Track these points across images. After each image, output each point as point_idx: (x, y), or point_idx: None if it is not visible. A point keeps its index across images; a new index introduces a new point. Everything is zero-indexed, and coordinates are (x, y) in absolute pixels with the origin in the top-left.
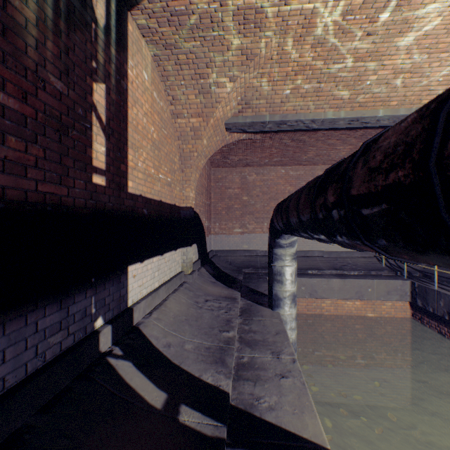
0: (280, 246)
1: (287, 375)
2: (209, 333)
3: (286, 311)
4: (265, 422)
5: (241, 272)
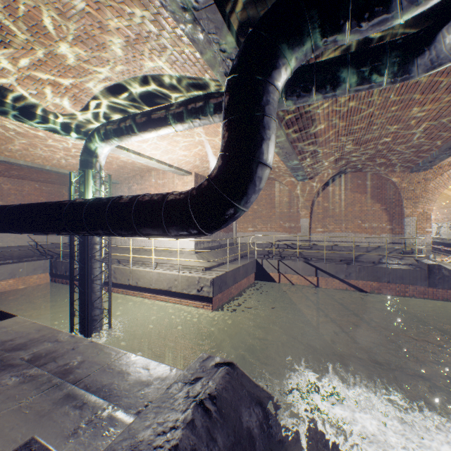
0: None
1: None
2: None
3: None
4: None
5: None
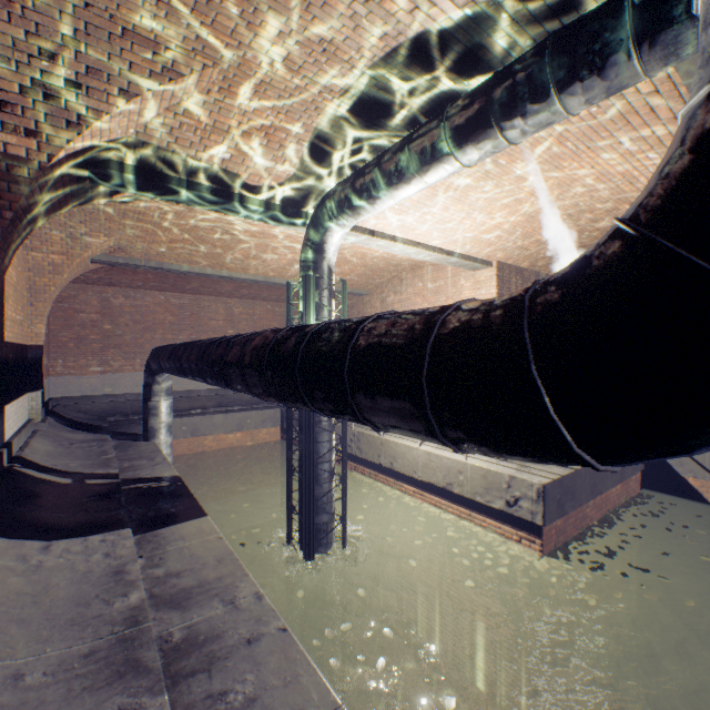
0: (156, 383)
1: (160, 464)
2: (90, 458)
3: (163, 439)
4: (144, 478)
5: (106, 420)
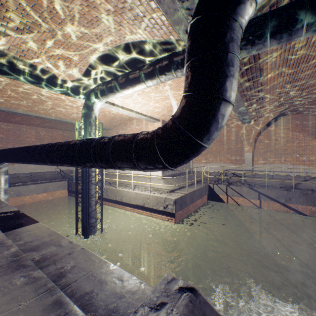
0: None
1: (5, 207)
2: None
3: (2, 197)
4: None
5: None
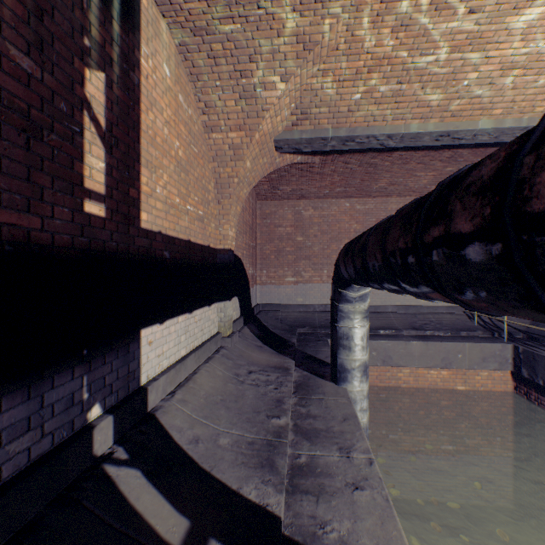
0: (347, 300)
1: (363, 486)
2: (253, 420)
3: (355, 386)
4: None
5: (295, 332)
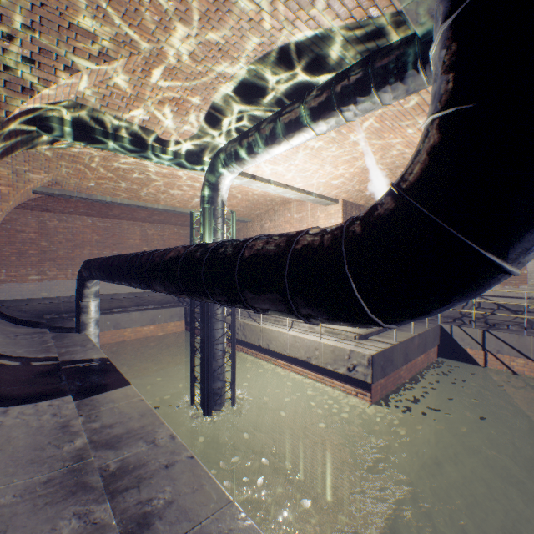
0: (87, 288)
1: (91, 349)
2: (33, 346)
3: (92, 331)
4: (79, 359)
5: (44, 317)
